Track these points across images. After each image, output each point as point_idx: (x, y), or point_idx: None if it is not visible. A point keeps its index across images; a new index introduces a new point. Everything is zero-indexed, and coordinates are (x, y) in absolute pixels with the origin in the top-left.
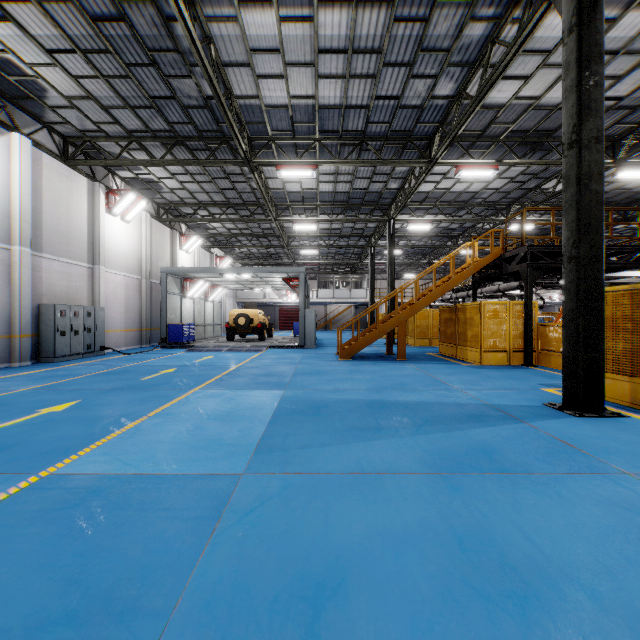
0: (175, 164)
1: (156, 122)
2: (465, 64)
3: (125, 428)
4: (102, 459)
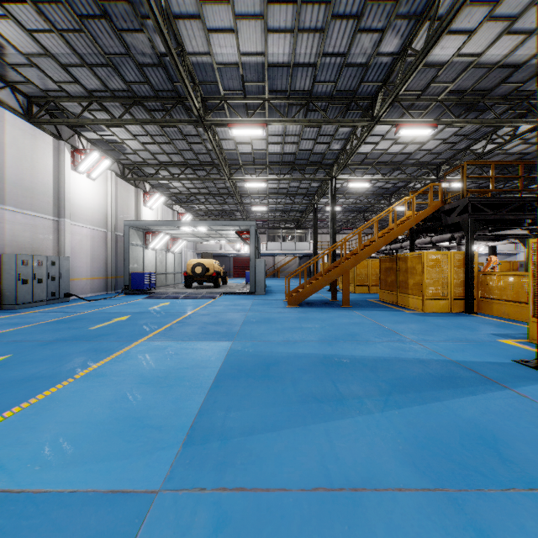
0: (133, 122)
1: (114, 81)
2: (412, 17)
3: (38, 398)
4: None
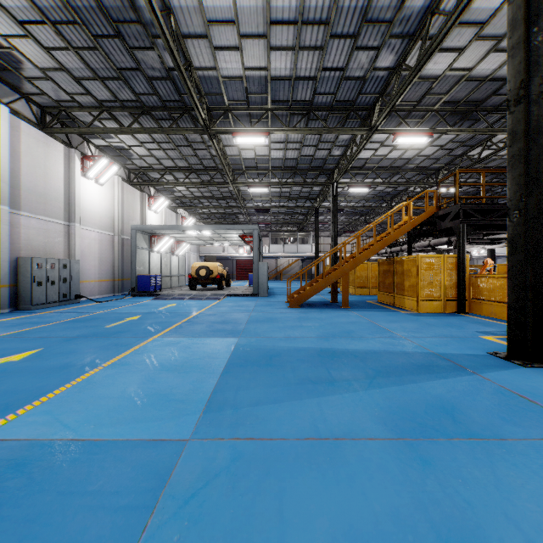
0: (141, 131)
1: (124, 93)
2: (405, 36)
3: (76, 380)
4: (41, 419)
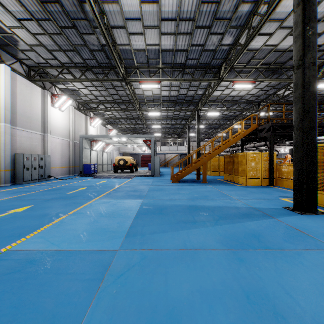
0: (86, 80)
1: (76, 58)
2: (238, 27)
3: (55, 221)
4: (39, 240)
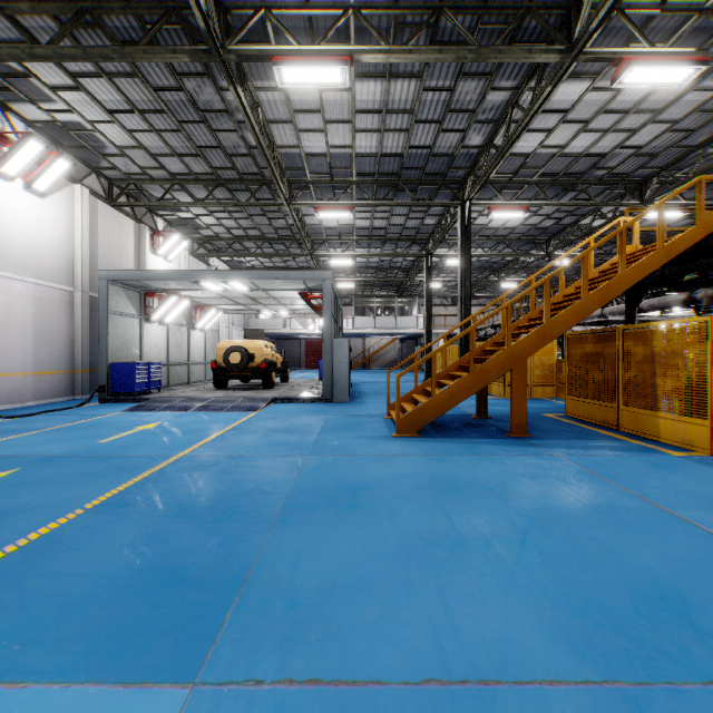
0: (77, 55)
1: None
2: None
3: None
4: None
